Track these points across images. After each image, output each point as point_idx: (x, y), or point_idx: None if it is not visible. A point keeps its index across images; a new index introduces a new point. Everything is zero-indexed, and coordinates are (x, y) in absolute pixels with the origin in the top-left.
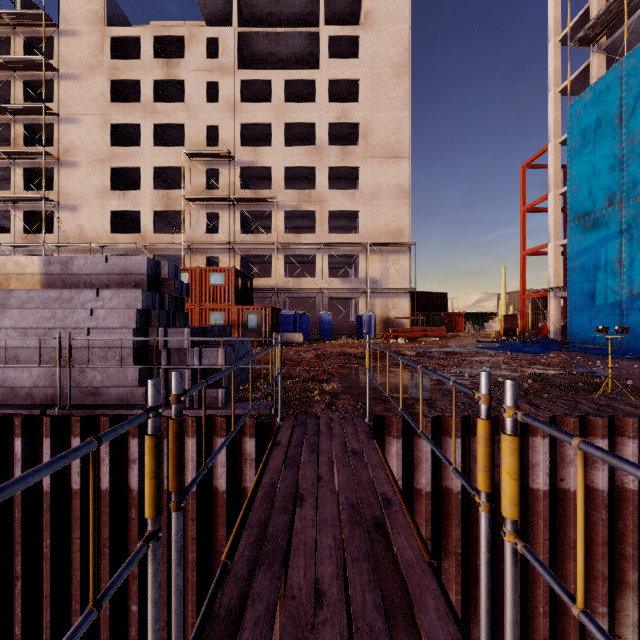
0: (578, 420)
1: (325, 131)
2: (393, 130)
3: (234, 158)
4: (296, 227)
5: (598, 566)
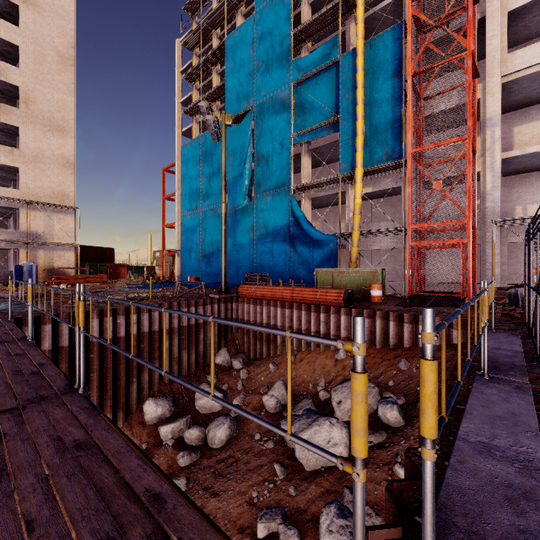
0: (125, 308)
1: None
2: (58, 108)
3: None
4: None
5: (134, 364)
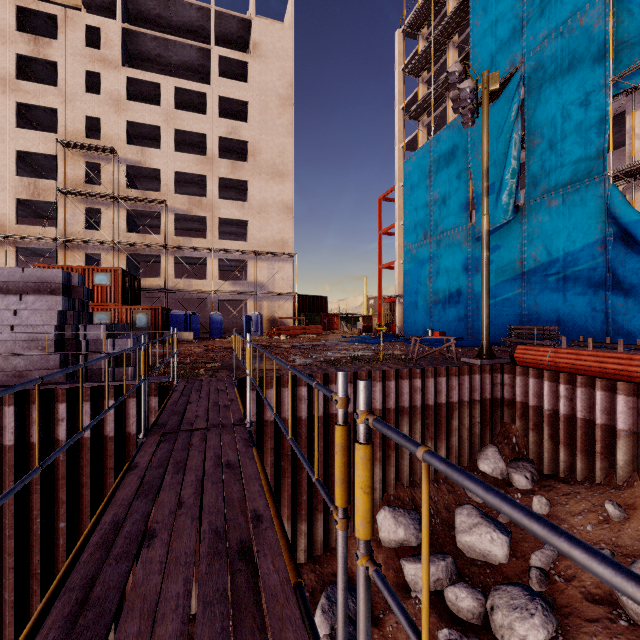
0: (353, 373)
1: (216, 143)
2: (279, 153)
3: (118, 155)
4: (187, 229)
5: None
